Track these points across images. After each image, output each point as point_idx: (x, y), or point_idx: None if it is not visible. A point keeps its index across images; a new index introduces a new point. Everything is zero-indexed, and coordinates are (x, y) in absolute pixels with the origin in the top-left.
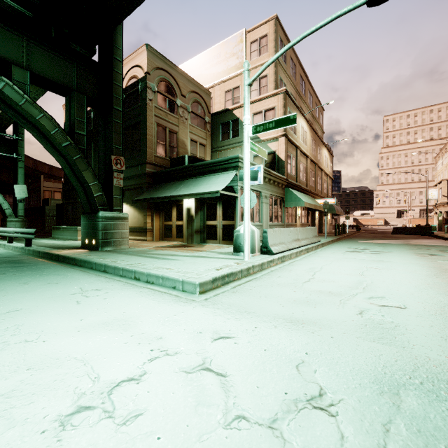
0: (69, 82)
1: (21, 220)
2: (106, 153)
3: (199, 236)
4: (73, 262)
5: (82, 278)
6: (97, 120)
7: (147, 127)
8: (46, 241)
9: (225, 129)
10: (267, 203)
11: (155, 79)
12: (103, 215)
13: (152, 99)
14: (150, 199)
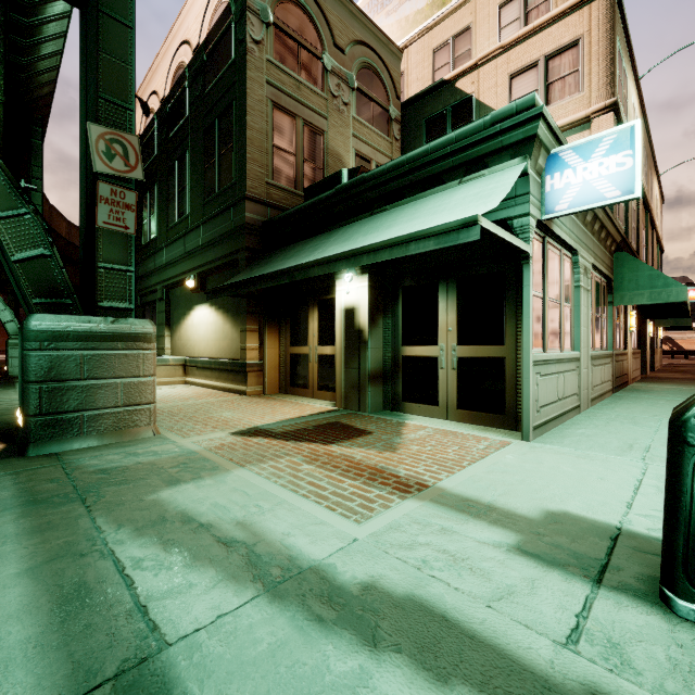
0: None
1: None
2: (87, 129)
3: (379, 391)
4: None
5: None
6: (163, 133)
7: (247, 108)
8: None
9: (434, 131)
10: (587, 290)
11: None
12: (45, 328)
13: (260, 40)
14: (241, 283)
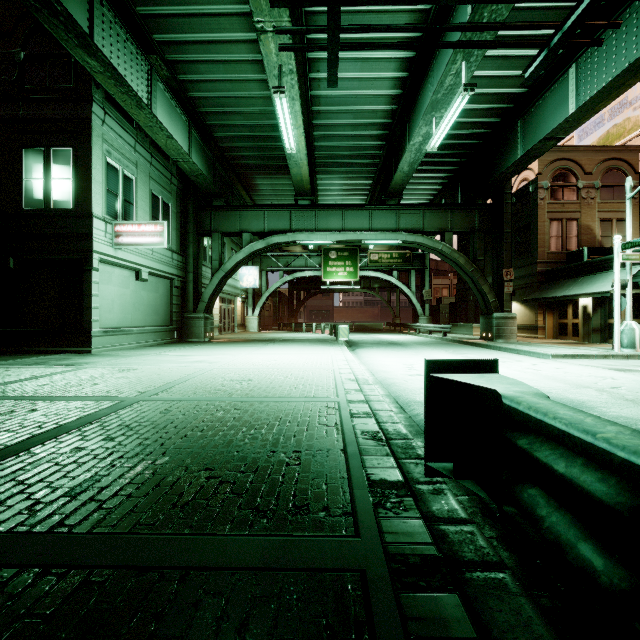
0: (473, 226)
1: (427, 318)
2: (498, 268)
3: (598, 336)
4: (478, 346)
5: (488, 350)
6: None
7: (538, 227)
8: (450, 335)
9: None
10: None
11: (548, 175)
12: (496, 316)
13: (543, 197)
14: (538, 299)
